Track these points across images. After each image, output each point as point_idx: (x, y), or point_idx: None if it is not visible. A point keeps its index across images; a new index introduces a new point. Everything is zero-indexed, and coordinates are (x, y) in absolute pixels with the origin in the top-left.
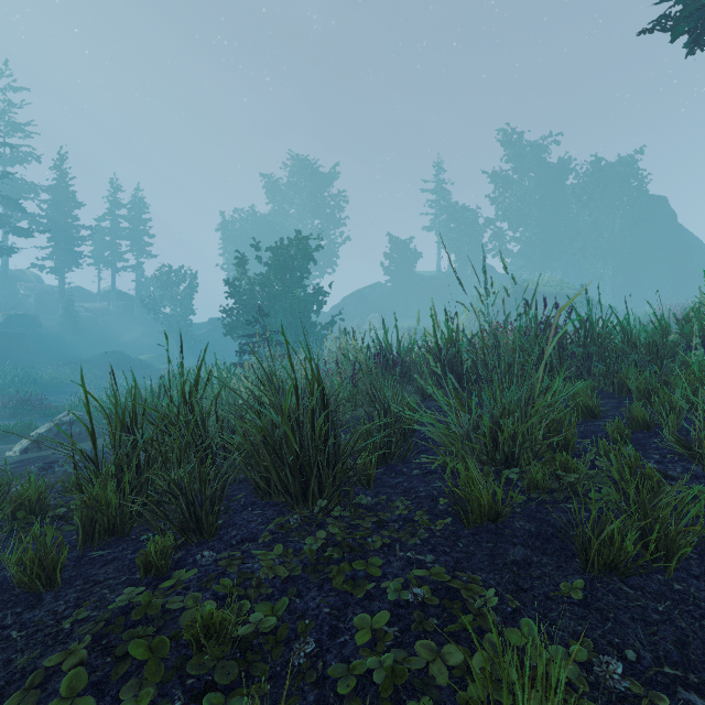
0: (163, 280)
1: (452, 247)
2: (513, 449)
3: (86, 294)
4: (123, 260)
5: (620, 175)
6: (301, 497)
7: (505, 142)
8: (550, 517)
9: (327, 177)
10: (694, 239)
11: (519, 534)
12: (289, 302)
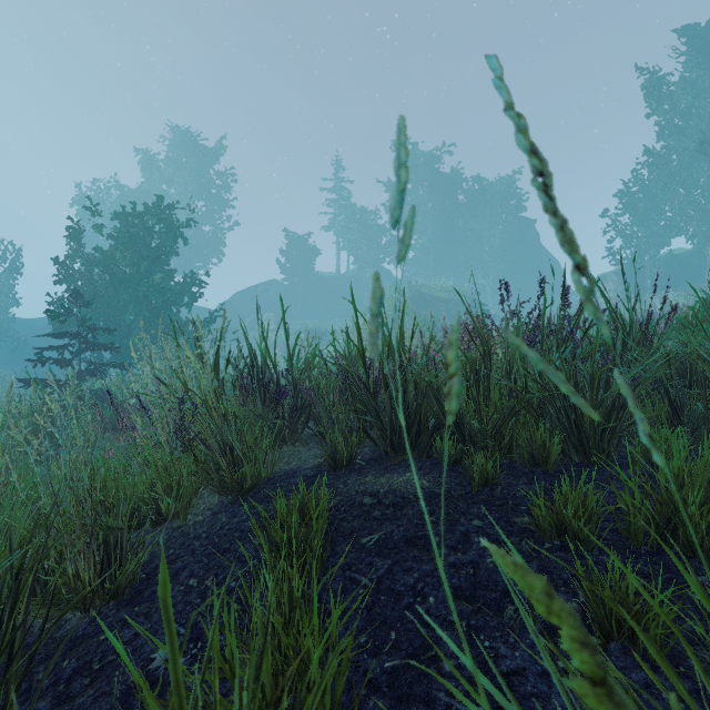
0: None
1: (351, 248)
2: None
3: None
4: None
5: (499, 195)
6: None
7: None
8: None
9: (214, 156)
10: (552, 258)
11: None
12: (142, 289)
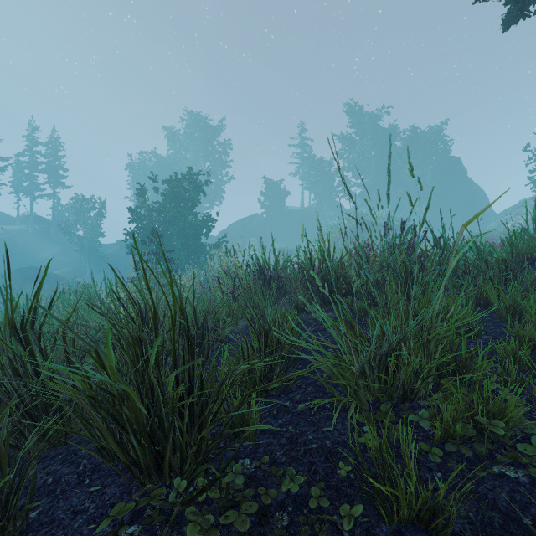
0: (76, 207)
1: (312, 188)
2: (415, 384)
3: (6, 218)
4: (41, 190)
5: (430, 140)
6: (154, 468)
7: (350, 111)
8: (483, 487)
9: (216, 130)
10: (478, 188)
11: (458, 530)
12: (182, 226)
